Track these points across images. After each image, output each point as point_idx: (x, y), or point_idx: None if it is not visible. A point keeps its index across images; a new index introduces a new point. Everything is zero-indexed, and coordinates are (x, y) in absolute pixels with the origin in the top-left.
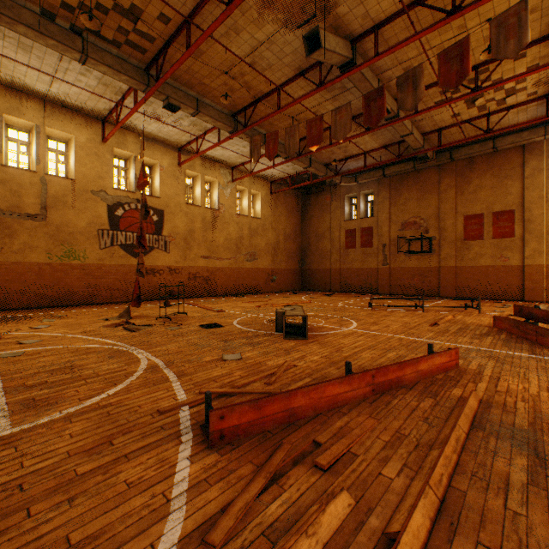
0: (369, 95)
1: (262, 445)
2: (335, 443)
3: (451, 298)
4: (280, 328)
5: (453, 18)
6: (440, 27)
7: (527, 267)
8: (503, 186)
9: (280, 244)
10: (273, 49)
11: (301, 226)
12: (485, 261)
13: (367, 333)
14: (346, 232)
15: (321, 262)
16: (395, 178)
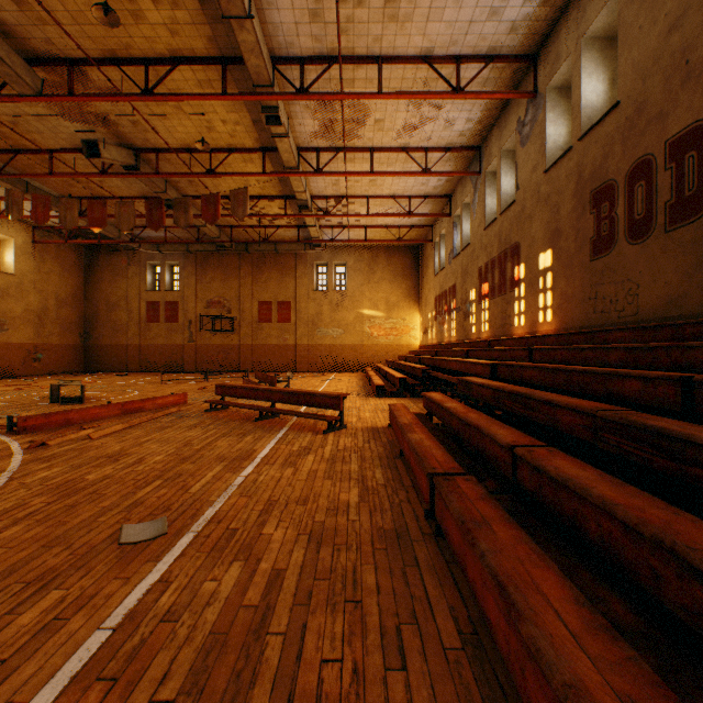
0: (152, 203)
1: (51, 431)
2: (93, 424)
3: (231, 371)
4: (56, 399)
5: (211, 176)
6: (204, 177)
7: (298, 346)
8: (285, 281)
9: (50, 311)
10: (45, 123)
11: (86, 289)
12: (274, 340)
13: (143, 396)
14: (148, 303)
15: (115, 336)
16: (202, 256)
